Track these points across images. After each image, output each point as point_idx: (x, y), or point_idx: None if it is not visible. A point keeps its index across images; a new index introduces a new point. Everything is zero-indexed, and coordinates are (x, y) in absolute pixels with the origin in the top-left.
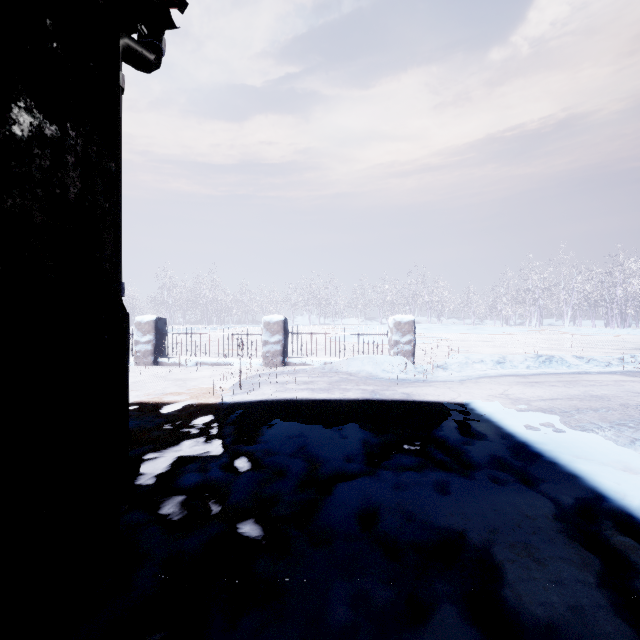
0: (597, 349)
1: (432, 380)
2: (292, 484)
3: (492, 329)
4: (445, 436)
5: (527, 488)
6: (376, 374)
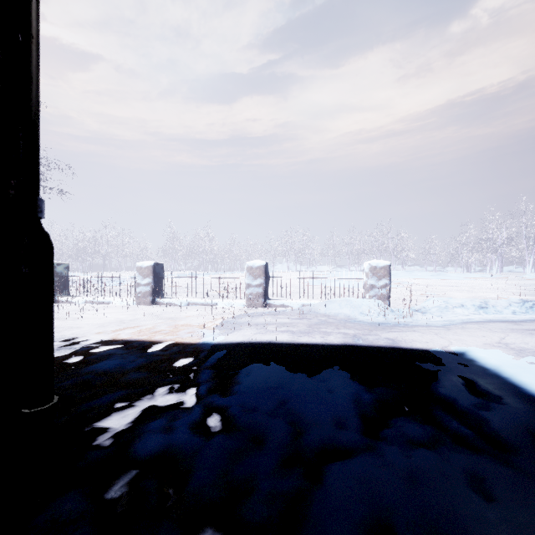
0: None
1: (413, 324)
2: (271, 462)
3: (455, 275)
4: (452, 396)
5: None
6: (354, 317)
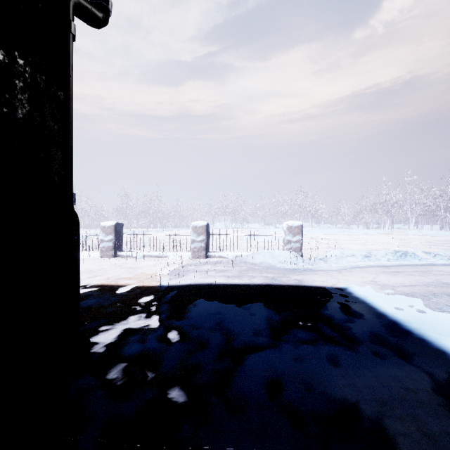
0: (437, 246)
1: (316, 269)
2: (212, 355)
3: (357, 231)
4: (331, 315)
5: (405, 362)
6: (274, 264)
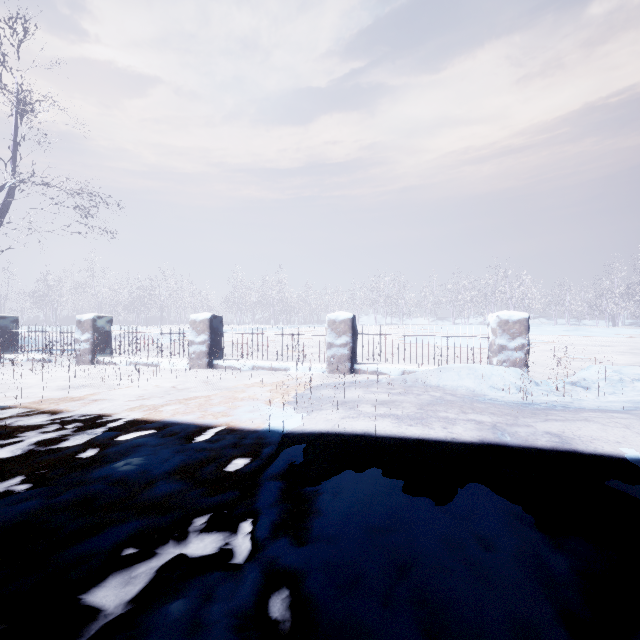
0: None
1: (576, 407)
2: None
3: (600, 330)
4: None
5: None
6: (481, 392)
